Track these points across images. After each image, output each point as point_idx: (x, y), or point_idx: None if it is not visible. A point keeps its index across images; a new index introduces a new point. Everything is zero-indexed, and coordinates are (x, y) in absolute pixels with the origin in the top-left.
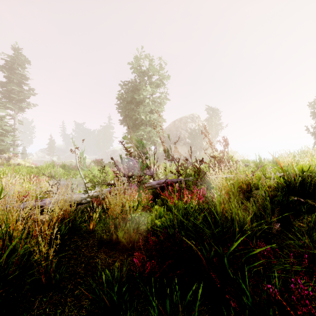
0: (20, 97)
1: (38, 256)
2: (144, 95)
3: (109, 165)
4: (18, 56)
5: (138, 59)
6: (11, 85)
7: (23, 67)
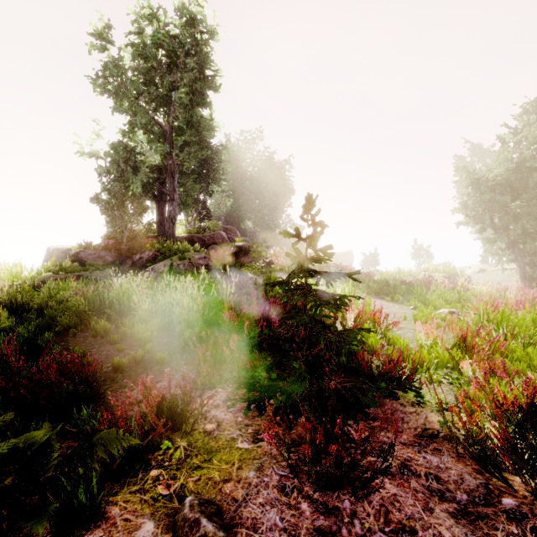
0: None
1: None
2: None
3: None
4: None
5: None
6: None
7: None
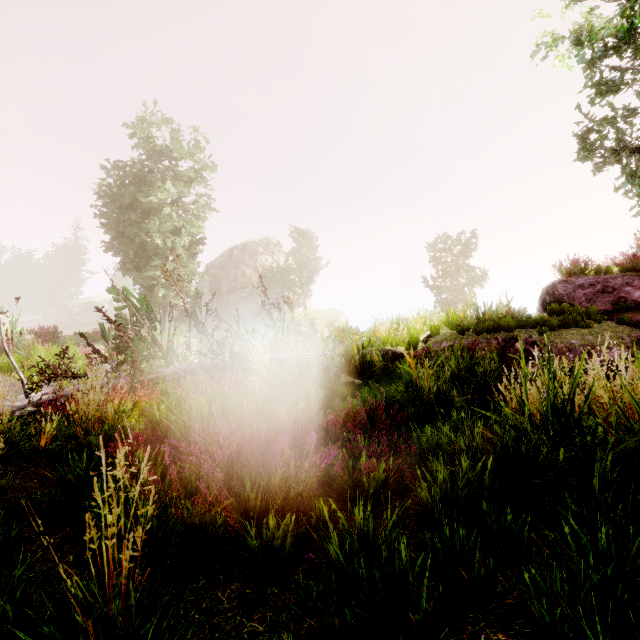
0: None
1: None
2: (161, 198)
3: (77, 339)
4: None
5: (147, 122)
6: None
7: None
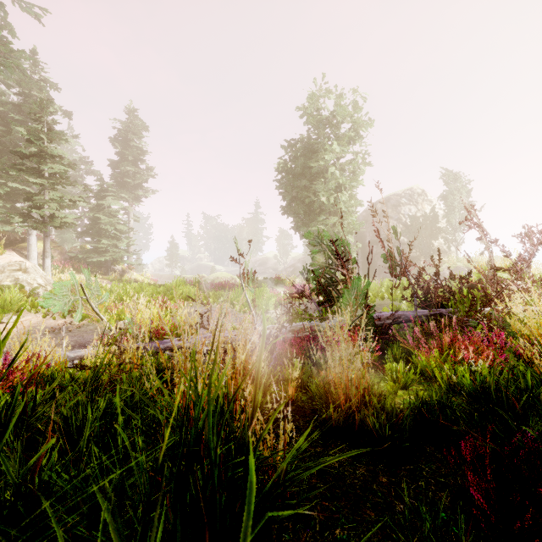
0: (137, 181)
1: (260, 449)
2: (327, 159)
3: (266, 282)
4: (133, 121)
5: (316, 97)
6: (125, 164)
7: (139, 137)
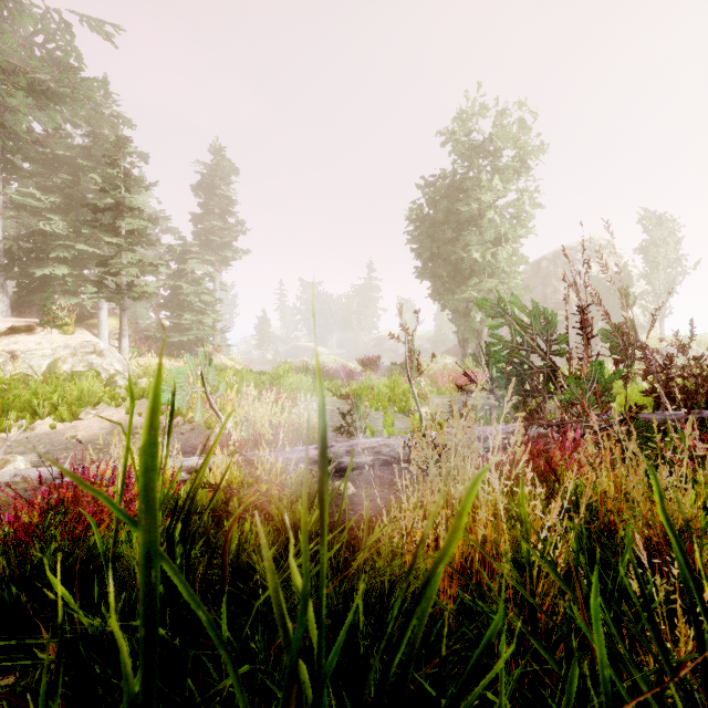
0: (225, 239)
1: None
2: (485, 200)
3: (395, 369)
4: (220, 163)
5: (467, 116)
6: (210, 218)
7: (227, 183)
